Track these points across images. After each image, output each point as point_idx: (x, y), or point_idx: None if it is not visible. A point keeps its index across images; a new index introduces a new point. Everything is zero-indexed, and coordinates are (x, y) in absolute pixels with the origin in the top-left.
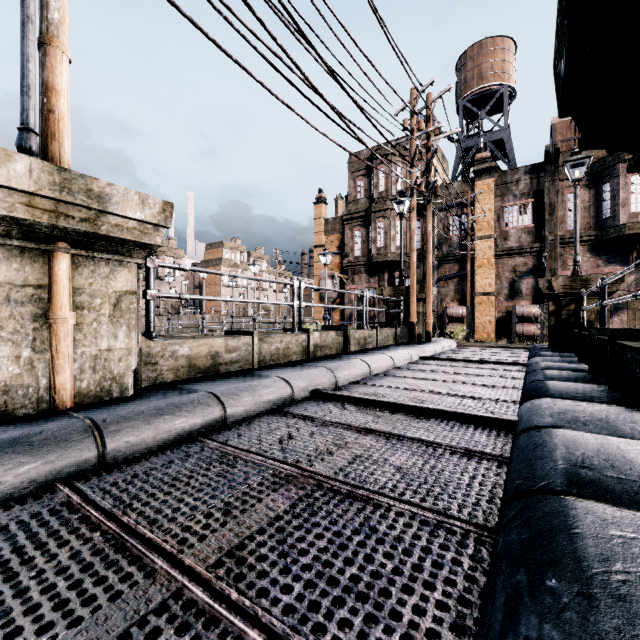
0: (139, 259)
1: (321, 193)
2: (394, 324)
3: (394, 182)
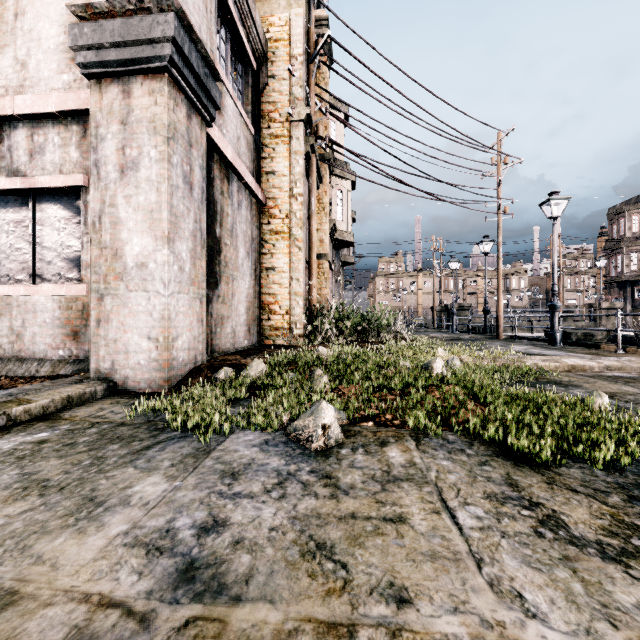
0: None
1: (602, 229)
2: None
3: (629, 228)
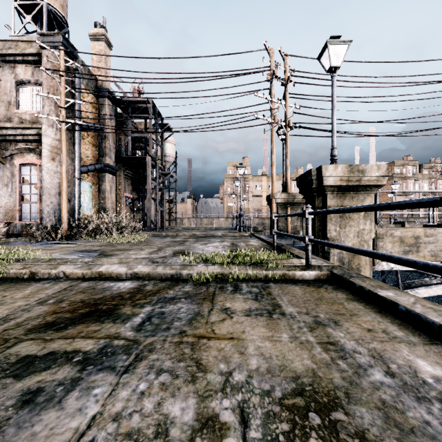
0: (302, 206)
1: None
2: None
3: None
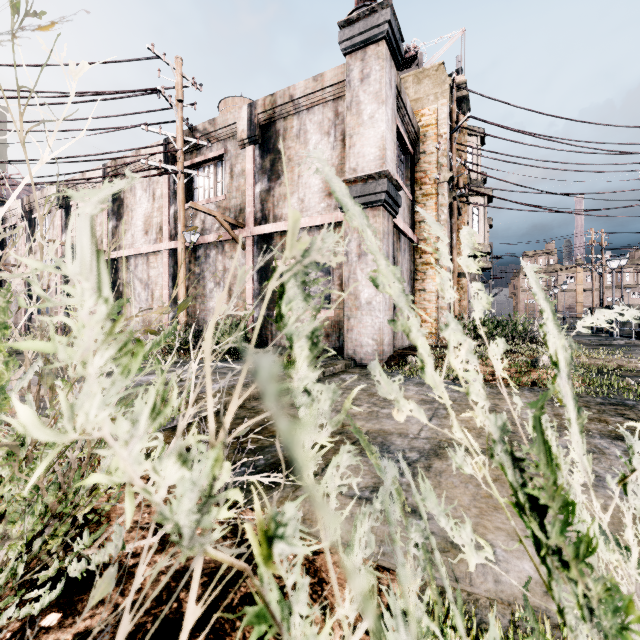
0: None
1: None
2: None
3: None
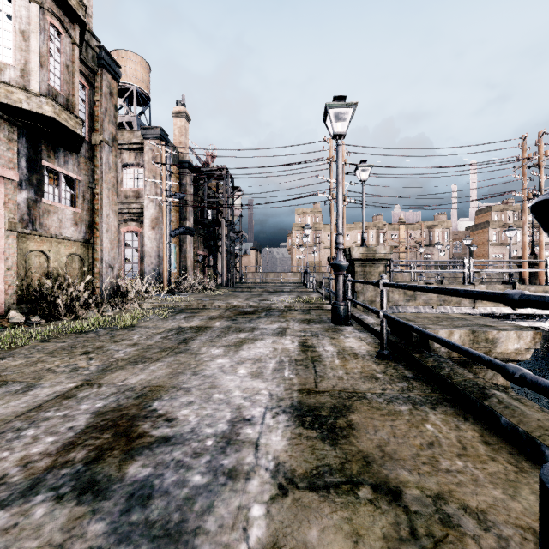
0: None
1: None
2: (521, 280)
3: None
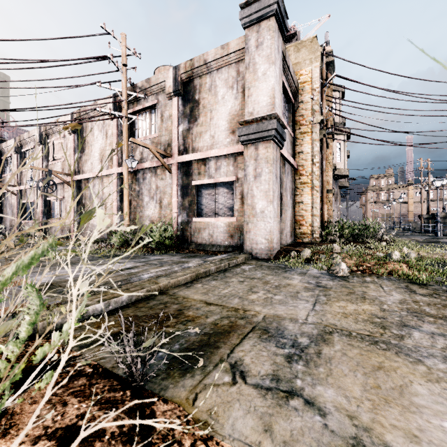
0: None
1: None
2: None
3: None
